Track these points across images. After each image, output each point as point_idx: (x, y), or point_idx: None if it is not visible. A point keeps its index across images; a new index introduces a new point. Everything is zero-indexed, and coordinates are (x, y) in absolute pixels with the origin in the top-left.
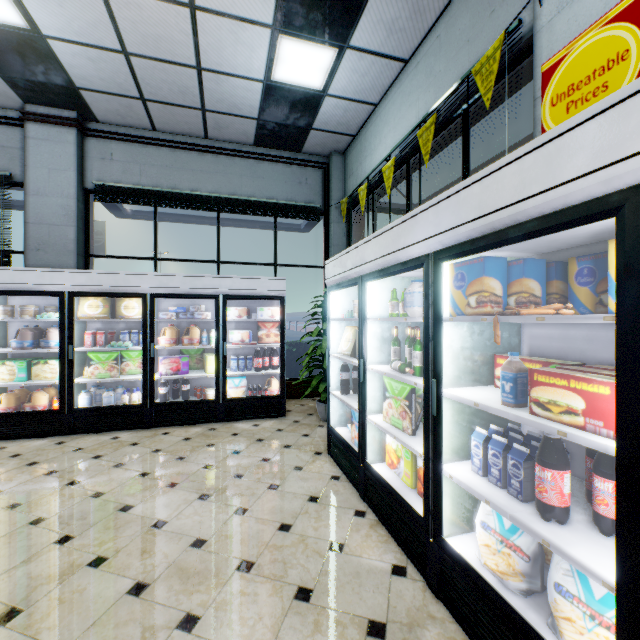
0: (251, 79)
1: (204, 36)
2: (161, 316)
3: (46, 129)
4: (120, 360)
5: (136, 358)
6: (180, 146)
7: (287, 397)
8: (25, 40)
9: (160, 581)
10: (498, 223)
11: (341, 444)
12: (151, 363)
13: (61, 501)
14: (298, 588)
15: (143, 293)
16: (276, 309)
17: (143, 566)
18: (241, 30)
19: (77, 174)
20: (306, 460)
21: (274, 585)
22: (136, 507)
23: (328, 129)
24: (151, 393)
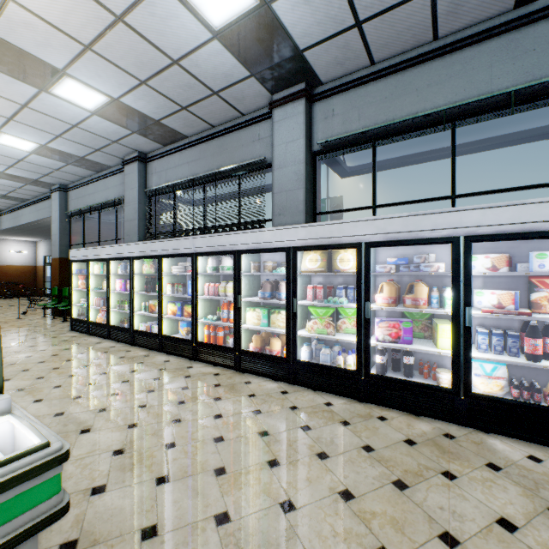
0: None
1: None
2: (377, 269)
3: (284, 110)
4: (336, 316)
5: (351, 316)
6: (401, 67)
7: None
8: (259, 21)
9: None
10: None
11: None
12: (365, 325)
13: (253, 492)
14: None
15: (357, 243)
16: None
17: None
18: None
19: (305, 140)
20: None
21: None
22: None
23: None
24: (365, 360)
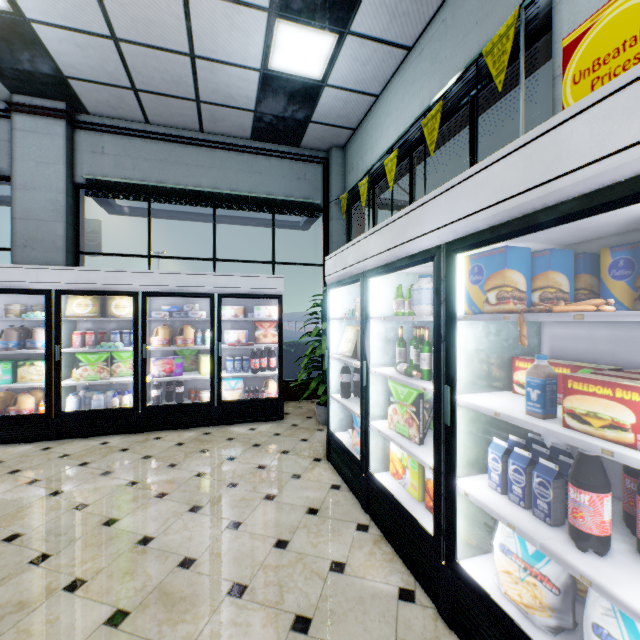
0: (247, 68)
1: (197, 20)
2: (154, 315)
3: (34, 121)
4: (111, 361)
5: (128, 359)
6: (174, 139)
7: (285, 399)
8: (8, 24)
9: (142, 609)
10: (525, 206)
11: (342, 451)
12: (143, 364)
13: (41, 514)
14: (295, 617)
15: (134, 291)
16: (274, 308)
17: (124, 590)
18: (236, 14)
19: (66, 168)
20: (305, 467)
21: (269, 613)
22: (121, 521)
23: (327, 122)
24: (143, 396)
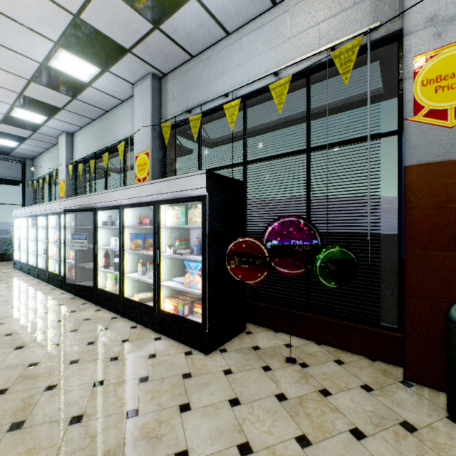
0: None
1: None
2: None
3: None
4: None
5: None
6: None
7: (1, 261)
8: None
9: None
10: (32, 214)
11: (17, 262)
12: None
13: None
14: None
15: None
16: None
17: None
18: None
19: None
20: (4, 269)
21: None
22: None
23: (22, 153)
24: None
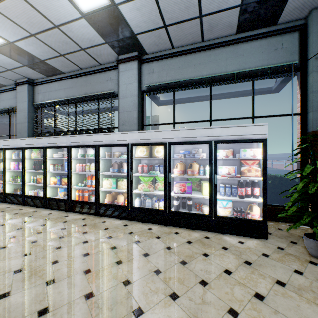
0: None
1: None
2: (175, 156)
3: (126, 65)
4: (154, 181)
5: (162, 181)
6: (187, 52)
7: None
8: (110, 13)
9: None
10: None
11: None
12: (169, 185)
13: (107, 279)
14: None
15: (164, 142)
16: (257, 150)
17: None
18: None
19: (137, 83)
20: None
21: None
22: (144, 315)
23: None
24: (169, 204)
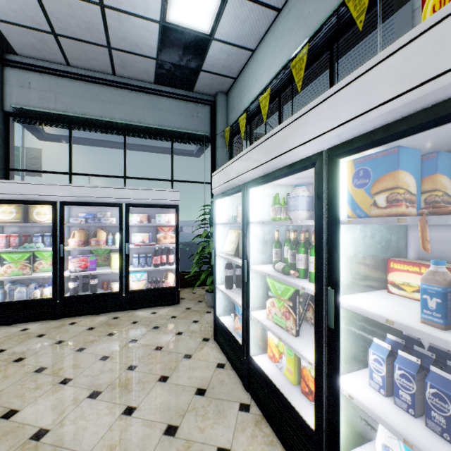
0: (149, 19)
1: None
2: (72, 221)
3: None
4: (33, 259)
5: (49, 257)
6: (91, 80)
7: (182, 286)
8: None
9: None
10: (433, 95)
11: (226, 334)
12: (60, 262)
13: None
14: None
15: (53, 201)
16: (172, 216)
17: None
18: None
19: None
20: (195, 347)
21: None
22: (21, 412)
23: (214, 71)
24: (60, 288)
